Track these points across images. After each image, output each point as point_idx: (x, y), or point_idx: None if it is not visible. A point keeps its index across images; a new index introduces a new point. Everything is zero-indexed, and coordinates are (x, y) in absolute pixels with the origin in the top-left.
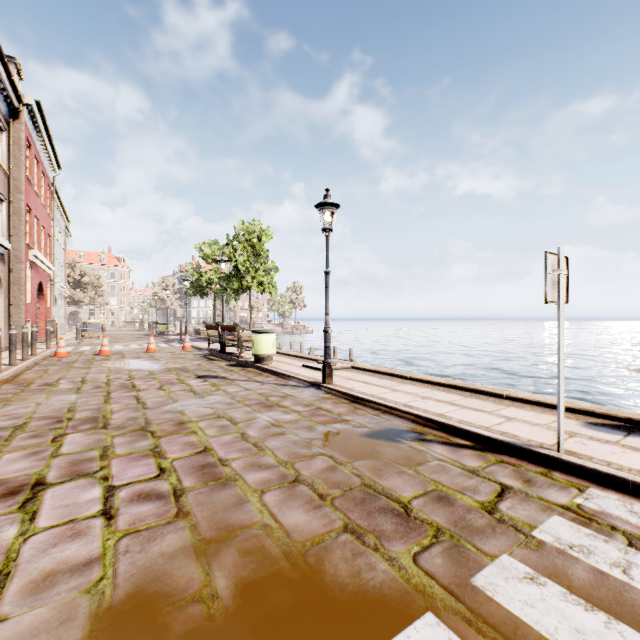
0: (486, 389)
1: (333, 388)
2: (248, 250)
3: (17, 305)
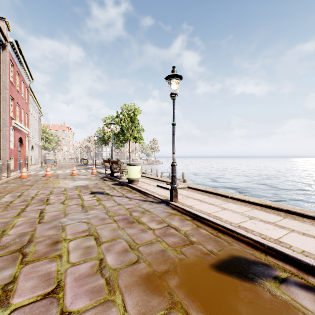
0: (298, 211)
1: (178, 206)
2: (128, 119)
3: (4, 149)
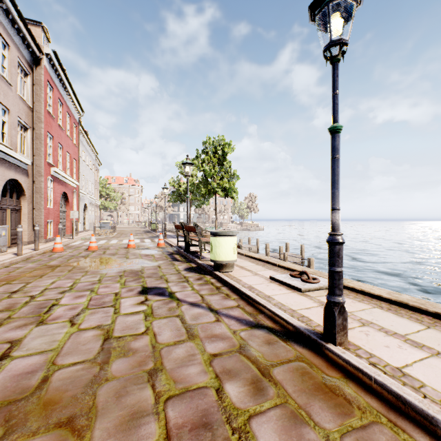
0: None
1: (362, 369)
2: (213, 161)
3: (39, 209)
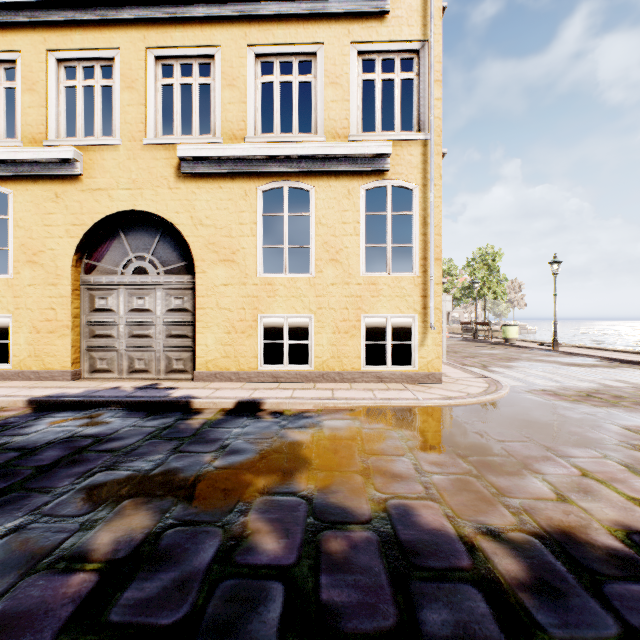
0: None
1: (558, 350)
2: (484, 269)
3: None
